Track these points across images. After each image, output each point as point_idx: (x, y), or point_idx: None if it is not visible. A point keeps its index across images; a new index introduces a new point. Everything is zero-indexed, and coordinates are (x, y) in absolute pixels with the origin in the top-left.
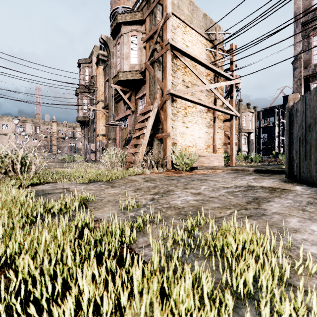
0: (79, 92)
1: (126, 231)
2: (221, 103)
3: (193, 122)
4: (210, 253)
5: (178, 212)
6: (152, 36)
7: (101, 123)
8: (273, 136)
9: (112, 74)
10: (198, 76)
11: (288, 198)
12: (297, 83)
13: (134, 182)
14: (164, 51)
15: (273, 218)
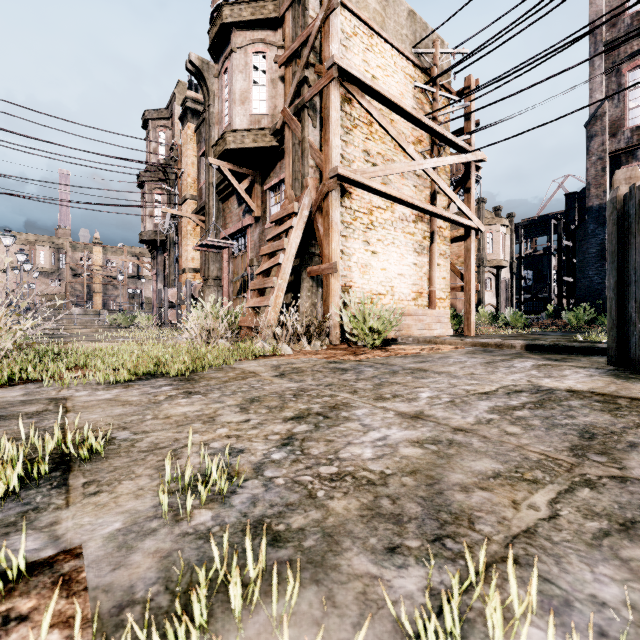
0: (146, 181)
1: None
2: (446, 202)
3: (388, 242)
4: None
5: (368, 502)
6: (299, 53)
7: (191, 244)
8: (544, 276)
9: (213, 139)
10: (398, 141)
11: None
12: (596, 166)
13: (249, 378)
14: (325, 82)
15: None
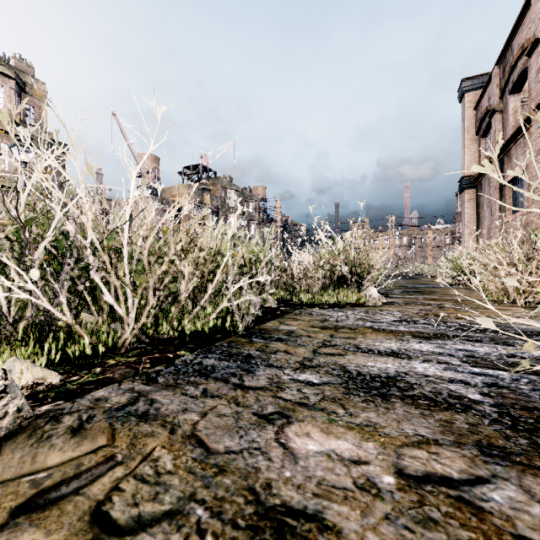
0: (457, 218)
1: None
2: None
3: None
4: None
5: None
6: None
7: None
8: None
9: None
10: None
11: None
12: None
13: None
14: None
15: None
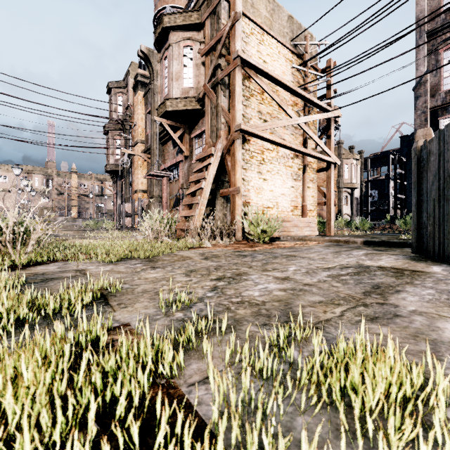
0: (110, 130)
1: (165, 354)
2: (314, 145)
3: (274, 172)
4: (319, 397)
5: (255, 311)
6: (215, 47)
7: (141, 173)
8: (385, 194)
9: (156, 103)
10: (281, 105)
11: (426, 286)
12: (420, 118)
13: (187, 260)
14: (232, 68)
15: (413, 322)
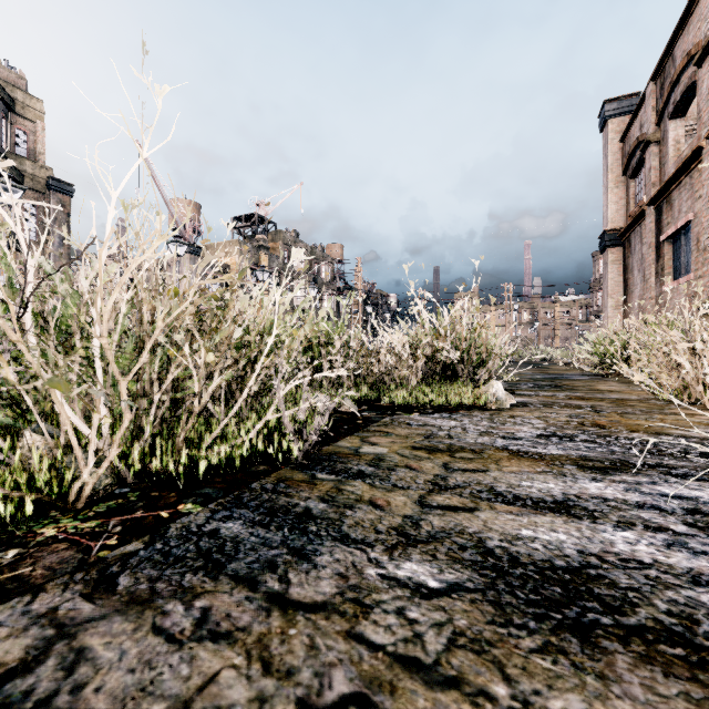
0: (593, 286)
1: None
2: None
3: None
4: None
5: None
6: None
7: None
8: None
9: None
10: None
11: None
12: None
13: None
14: None
15: None
